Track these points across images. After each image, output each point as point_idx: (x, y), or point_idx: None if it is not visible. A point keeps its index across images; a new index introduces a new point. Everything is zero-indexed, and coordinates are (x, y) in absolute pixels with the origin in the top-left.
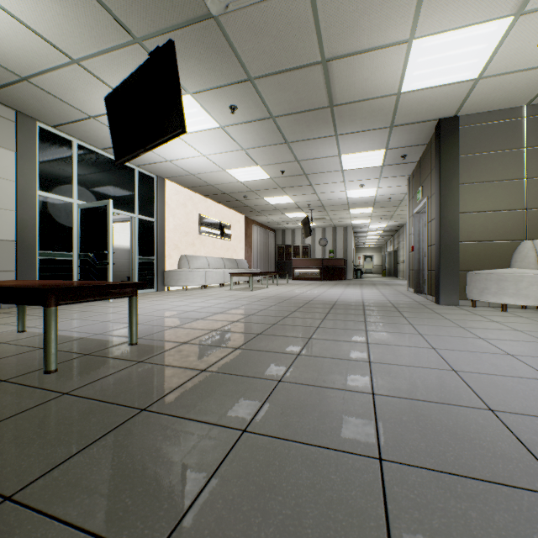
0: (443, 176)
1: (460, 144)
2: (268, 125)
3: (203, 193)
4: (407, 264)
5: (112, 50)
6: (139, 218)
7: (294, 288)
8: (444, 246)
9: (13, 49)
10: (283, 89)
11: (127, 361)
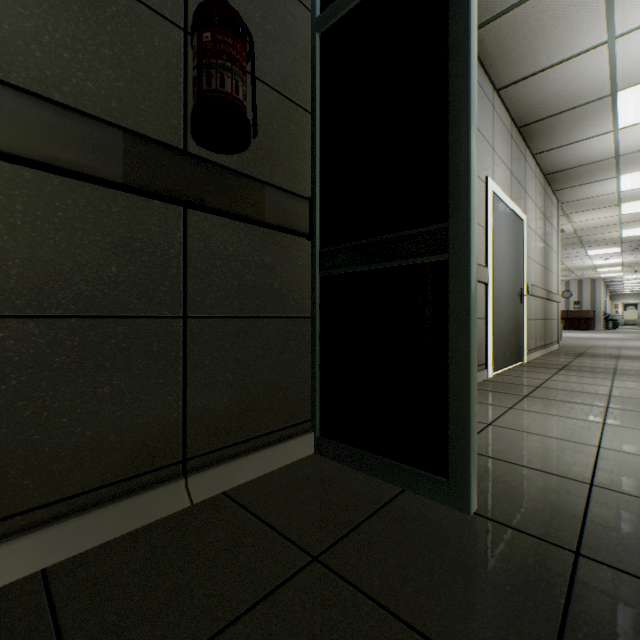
0: None
1: None
2: None
3: None
4: None
5: None
6: None
7: None
8: None
9: None
10: None
11: None
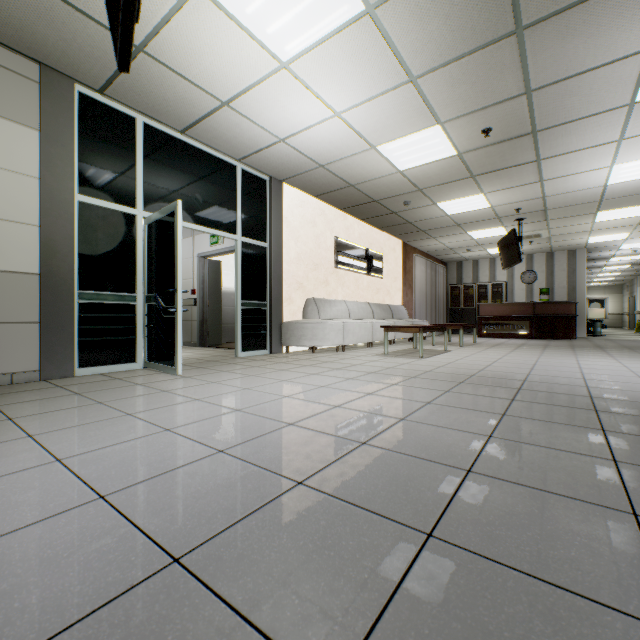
0: None
1: None
2: None
3: (340, 205)
4: None
5: None
6: (244, 241)
7: (500, 355)
8: None
9: None
10: None
11: None
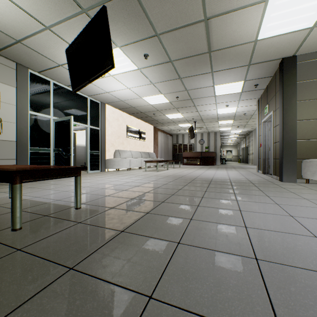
0: (285, 96)
1: (297, 74)
2: (168, 67)
3: (128, 112)
4: (257, 155)
5: (69, 18)
6: (90, 127)
7: (184, 170)
8: (285, 143)
9: (10, 21)
10: (178, 41)
11: (70, 221)
